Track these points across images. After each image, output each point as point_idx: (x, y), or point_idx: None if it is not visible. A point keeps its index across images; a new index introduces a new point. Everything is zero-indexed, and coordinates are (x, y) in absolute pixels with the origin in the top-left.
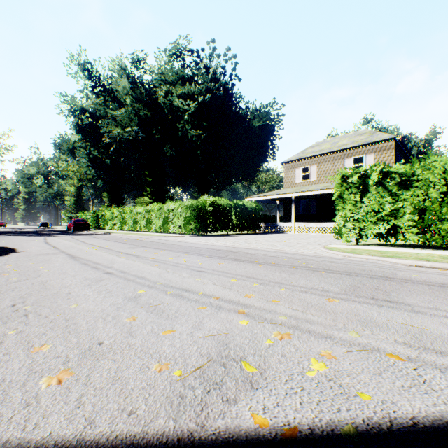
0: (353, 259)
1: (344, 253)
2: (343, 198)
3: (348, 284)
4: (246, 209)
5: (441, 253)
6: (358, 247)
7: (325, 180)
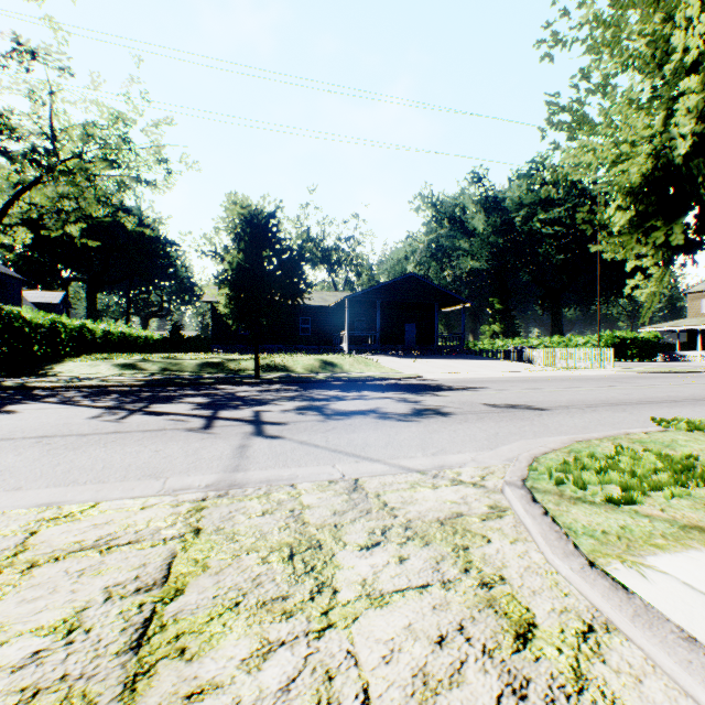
0: None
1: None
2: None
3: None
4: (643, 341)
5: None
6: None
7: None
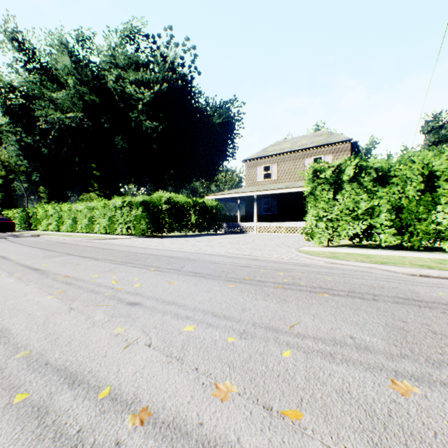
0: (342, 267)
1: (327, 259)
2: (315, 195)
3: (382, 322)
4: (206, 208)
5: (426, 256)
6: (334, 250)
7: (286, 179)
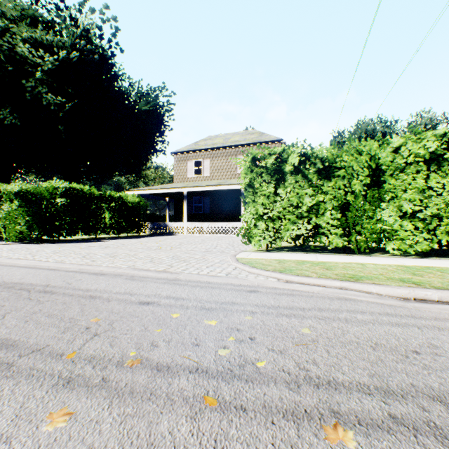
0: (306, 290)
1: (280, 275)
2: (254, 188)
3: None
4: (125, 204)
5: (381, 262)
6: (278, 256)
7: (219, 176)
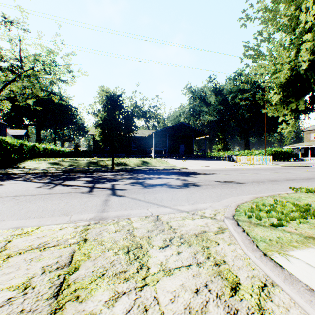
0: None
1: None
2: None
3: None
4: (285, 152)
5: None
6: None
7: None
